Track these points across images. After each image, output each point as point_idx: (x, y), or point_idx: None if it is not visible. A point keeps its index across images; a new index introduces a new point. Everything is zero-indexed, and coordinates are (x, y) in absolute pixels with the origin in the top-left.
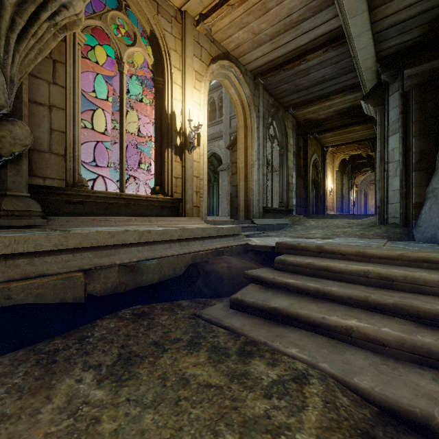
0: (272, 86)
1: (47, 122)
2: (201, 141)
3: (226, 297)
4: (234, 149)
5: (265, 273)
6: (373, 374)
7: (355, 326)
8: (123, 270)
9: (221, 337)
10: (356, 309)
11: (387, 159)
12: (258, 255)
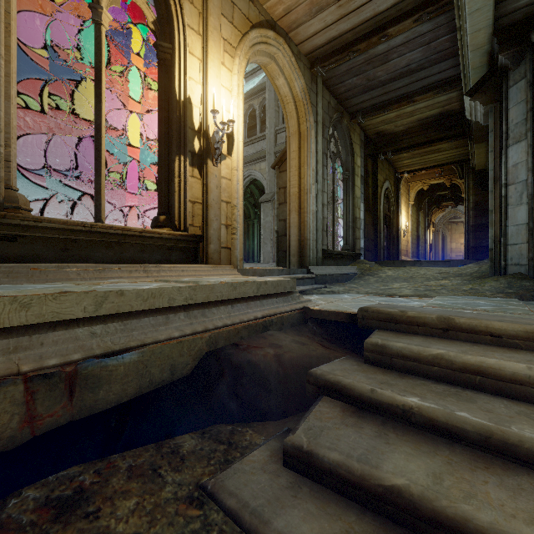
0: (335, 79)
1: None
2: (233, 148)
3: (272, 419)
4: (281, 168)
5: (351, 375)
6: None
7: None
8: (41, 384)
9: None
10: None
11: (506, 180)
12: (323, 325)
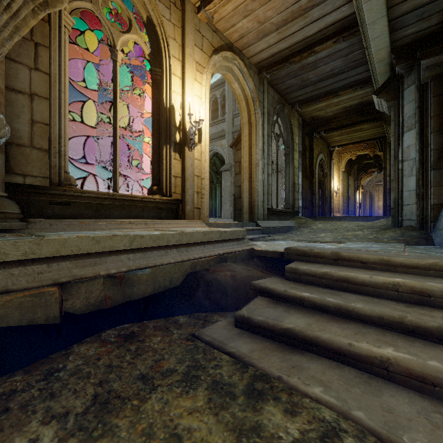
0: (278, 81)
1: (28, 112)
2: (202, 138)
3: (229, 311)
4: (237, 147)
5: (275, 284)
6: (427, 430)
7: (393, 357)
8: (109, 282)
9: (224, 368)
10: (388, 331)
11: (402, 157)
12: (264, 261)
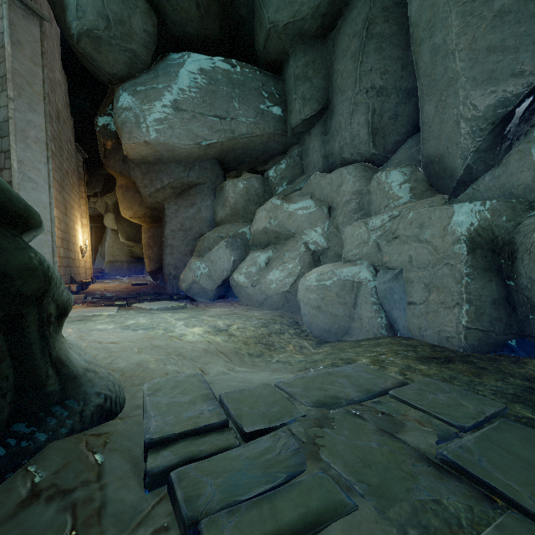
0: None
1: None
2: None
3: None
4: None
5: None
6: None
7: None
8: None
9: None
10: None
11: None
12: None
